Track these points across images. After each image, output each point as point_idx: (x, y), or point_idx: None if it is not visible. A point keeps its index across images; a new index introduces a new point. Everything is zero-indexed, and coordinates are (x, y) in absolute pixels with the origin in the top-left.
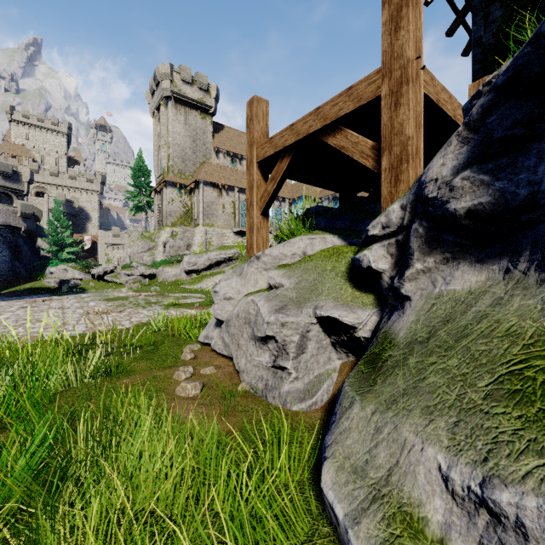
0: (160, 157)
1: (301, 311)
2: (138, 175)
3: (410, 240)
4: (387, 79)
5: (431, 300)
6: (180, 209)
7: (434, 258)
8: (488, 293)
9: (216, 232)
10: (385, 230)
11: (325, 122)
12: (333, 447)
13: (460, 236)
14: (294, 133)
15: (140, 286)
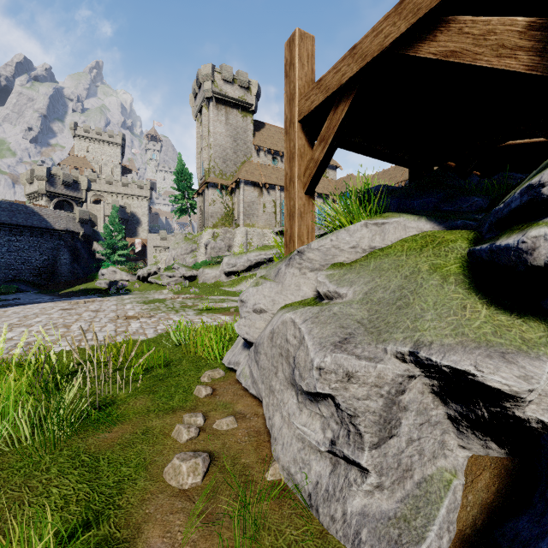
0: (202, 159)
1: (383, 348)
2: (182, 179)
3: None
4: None
5: None
6: (221, 210)
7: None
8: None
9: (257, 233)
10: None
11: (417, 17)
12: None
13: None
14: (356, 58)
15: (180, 288)
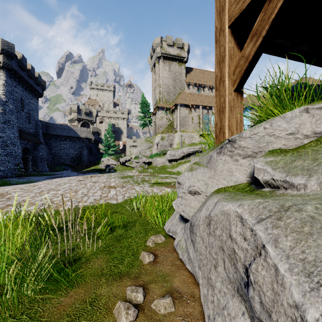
0: (155, 94)
1: None
2: (144, 106)
3: None
4: None
5: None
6: (166, 122)
7: None
8: None
9: (188, 135)
10: None
11: None
12: None
13: None
14: None
15: (142, 169)
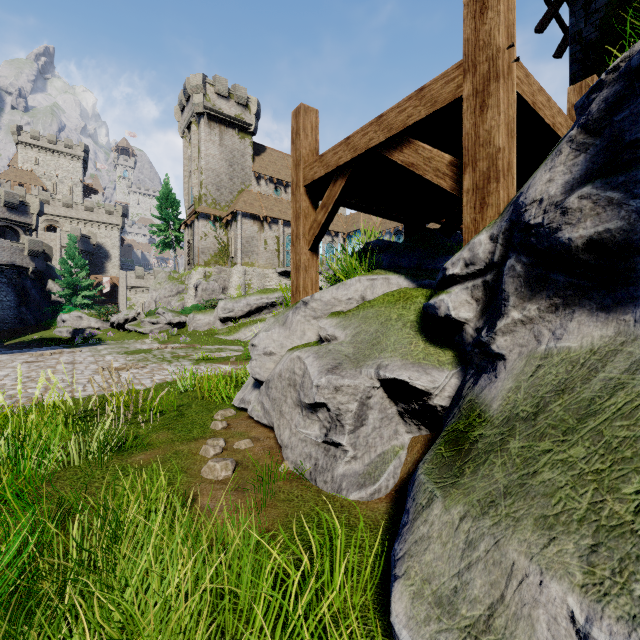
0: (191, 185)
1: (359, 371)
2: (165, 206)
3: (503, 281)
4: (471, 75)
5: (535, 360)
6: (214, 245)
7: (538, 304)
8: (621, 353)
9: (257, 273)
10: (469, 268)
11: (390, 133)
12: (406, 562)
13: (574, 275)
14: (350, 148)
15: (166, 336)
